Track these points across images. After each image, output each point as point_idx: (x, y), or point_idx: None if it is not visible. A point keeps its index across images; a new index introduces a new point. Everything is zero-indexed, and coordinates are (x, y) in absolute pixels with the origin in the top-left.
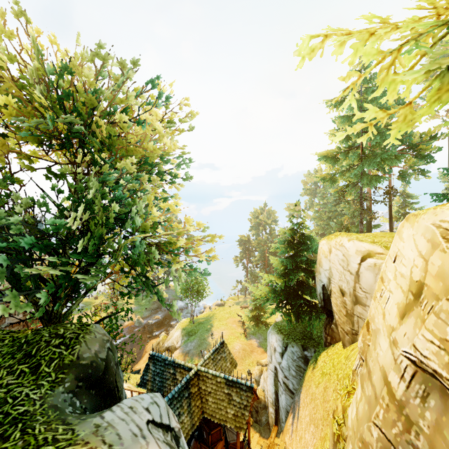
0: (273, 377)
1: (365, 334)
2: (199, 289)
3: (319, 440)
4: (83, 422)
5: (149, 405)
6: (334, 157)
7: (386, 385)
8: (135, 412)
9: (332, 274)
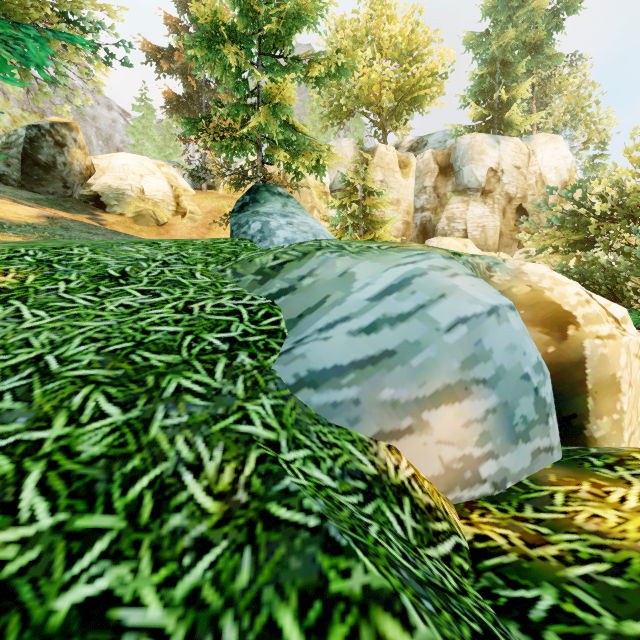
0: None
1: None
2: None
3: None
4: None
5: None
6: None
7: None
8: None
9: None
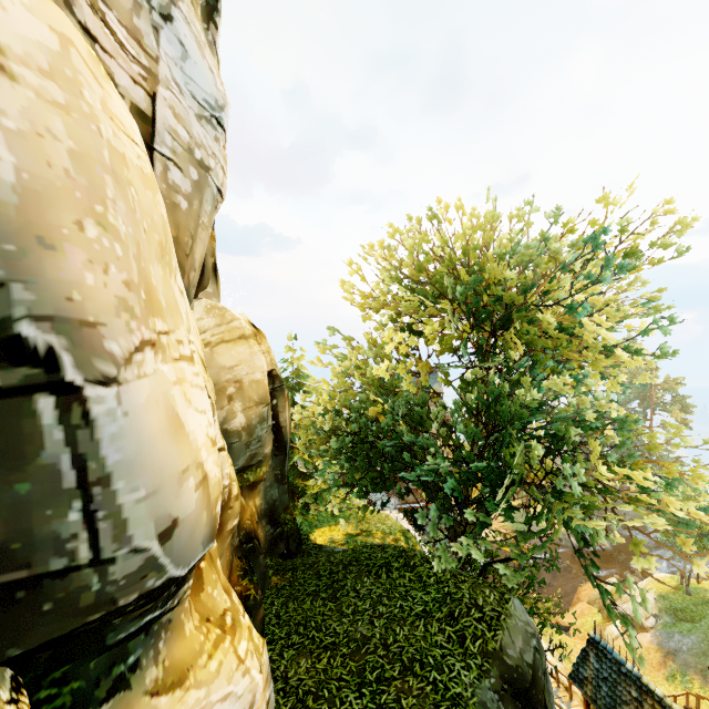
0: None
1: None
2: (704, 529)
3: None
4: None
5: None
6: None
7: None
8: None
9: None
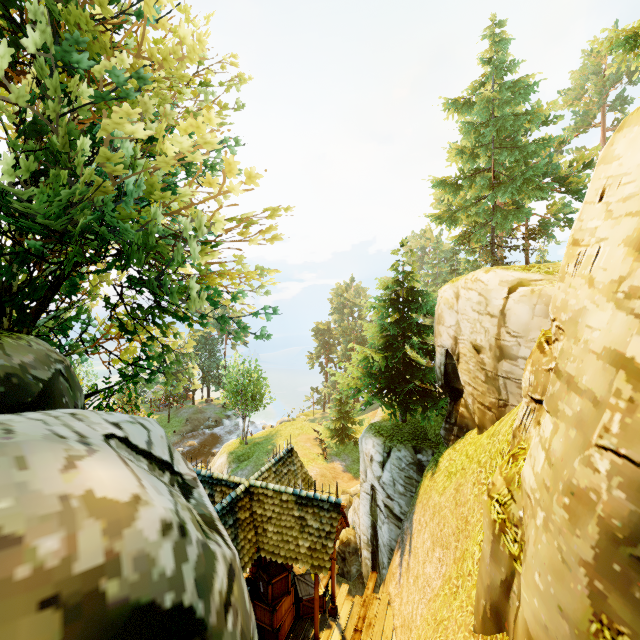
0: (368, 502)
1: (539, 359)
2: (255, 392)
3: (453, 564)
4: None
5: (122, 422)
6: (456, 184)
7: (622, 368)
8: (80, 420)
9: (460, 329)
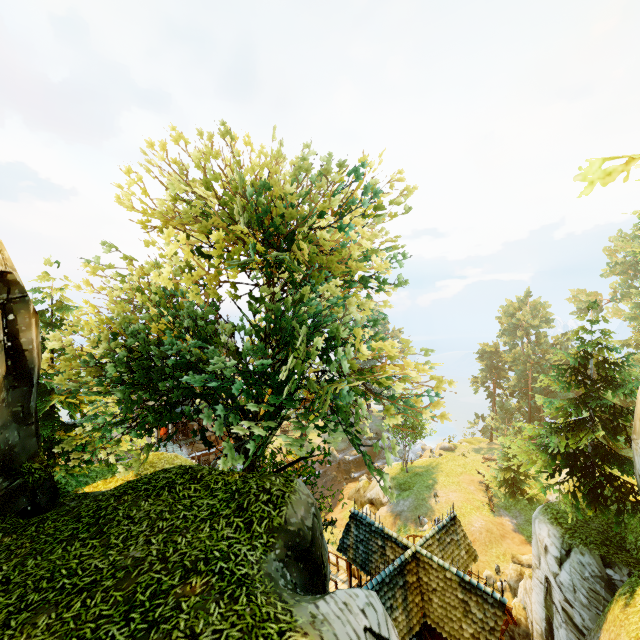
0: (542, 592)
1: None
2: (415, 424)
3: None
4: (299, 605)
5: (364, 605)
6: None
7: None
8: (350, 612)
9: None
